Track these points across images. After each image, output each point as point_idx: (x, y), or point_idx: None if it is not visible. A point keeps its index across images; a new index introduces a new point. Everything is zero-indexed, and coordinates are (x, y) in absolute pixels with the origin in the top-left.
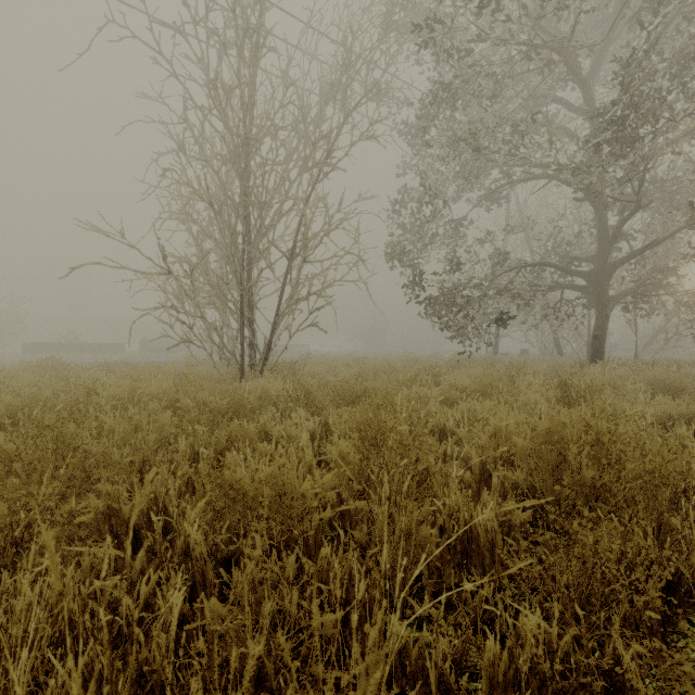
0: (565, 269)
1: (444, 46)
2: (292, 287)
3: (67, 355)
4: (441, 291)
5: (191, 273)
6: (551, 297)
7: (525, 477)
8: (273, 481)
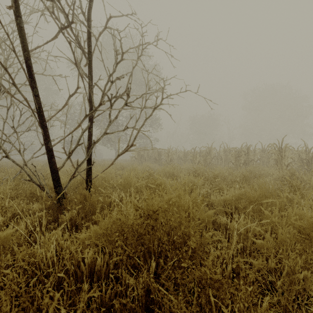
0: None
1: None
2: None
3: None
4: None
5: None
6: None
7: None
8: None
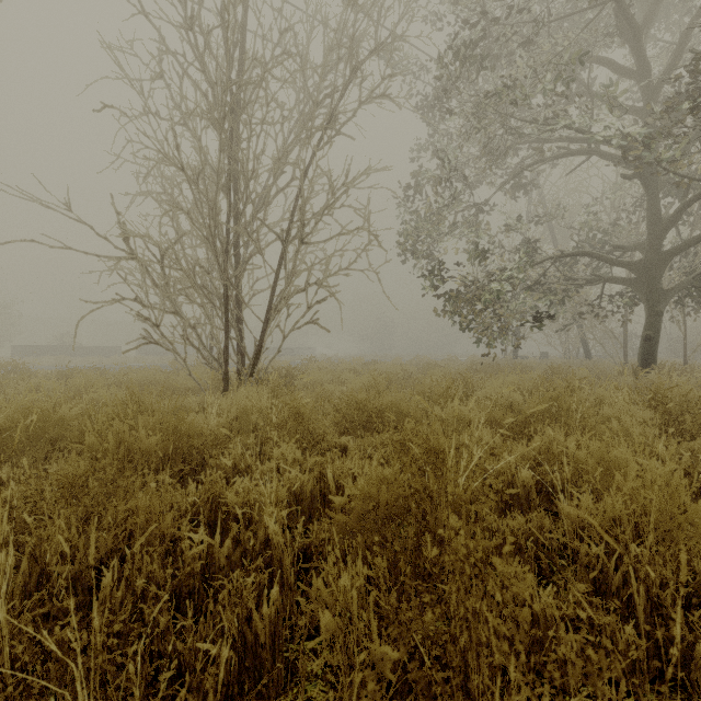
0: (608, 259)
1: None
2: (287, 275)
3: (54, 359)
4: (463, 285)
5: (162, 258)
6: (584, 293)
7: None
8: None
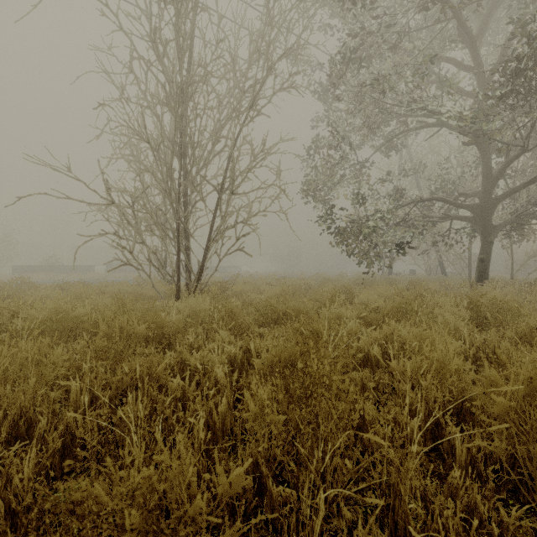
0: (454, 203)
1: (355, 5)
2: (222, 216)
3: (45, 275)
4: (349, 221)
5: (133, 204)
6: (439, 227)
7: (504, 446)
8: (146, 492)
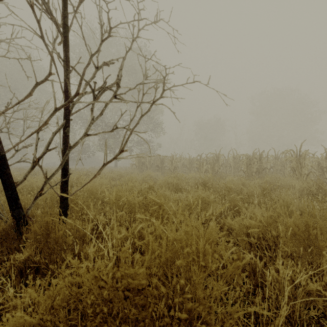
0: None
1: None
2: None
3: None
4: None
5: None
6: None
7: None
8: None
